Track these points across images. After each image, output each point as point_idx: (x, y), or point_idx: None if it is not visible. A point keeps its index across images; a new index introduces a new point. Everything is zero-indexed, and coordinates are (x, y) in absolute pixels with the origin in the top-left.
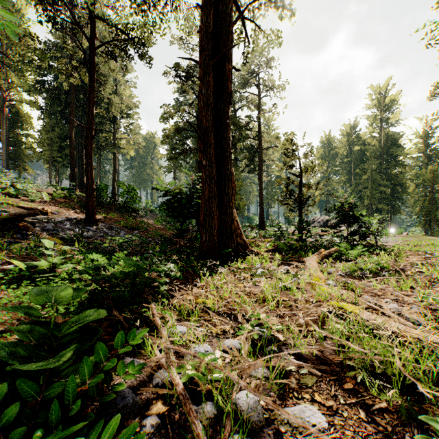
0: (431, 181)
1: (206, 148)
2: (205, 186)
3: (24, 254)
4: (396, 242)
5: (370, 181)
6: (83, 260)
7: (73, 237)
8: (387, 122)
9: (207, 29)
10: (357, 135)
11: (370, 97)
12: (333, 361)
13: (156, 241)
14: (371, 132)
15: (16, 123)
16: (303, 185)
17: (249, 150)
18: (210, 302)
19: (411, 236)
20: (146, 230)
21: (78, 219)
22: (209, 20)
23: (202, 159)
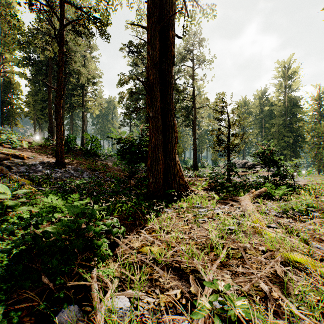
0: None
1: (153, 102)
2: (152, 134)
3: None
4: (305, 181)
5: (277, 133)
6: (42, 201)
7: (41, 178)
8: (290, 88)
9: None
10: (266, 98)
11: (277, 69)
12: None
13: (112, 180)
14: (277, 96)
15: (9, 89)
16: (231, 135)
17: (185, 109)
18: (157, 252)
19: (314, 176)
20: (105, 171)
21: (50, 162)
22: None
23: (149, 111)
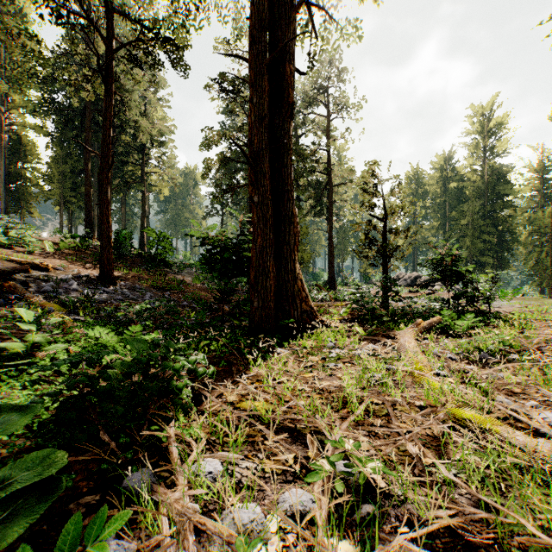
0: (550, 227)
1: (259, 179)
2: (257, 231)
3: (3, 327)
4: (511, 307)
5: (470, 227)
6: (83, 337)
7: (78, 302)
8: (493, 151)
9: (260, 14)
10: (452, 168)
11: (470, 119)
12: (481, 542)
13: (192, 305)
14: (471, 164)
15: (18, 154)
16: (389, 231)
17: (315, 187)
18: (262, 408)
19: (528, 299)
20: (181, 291)
21: (90, 276)
22: (263, 1)
23: (253, 194)
